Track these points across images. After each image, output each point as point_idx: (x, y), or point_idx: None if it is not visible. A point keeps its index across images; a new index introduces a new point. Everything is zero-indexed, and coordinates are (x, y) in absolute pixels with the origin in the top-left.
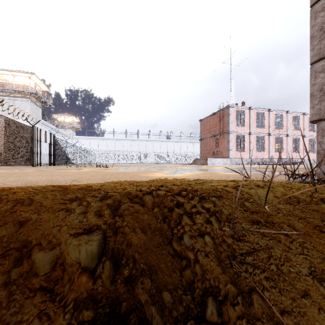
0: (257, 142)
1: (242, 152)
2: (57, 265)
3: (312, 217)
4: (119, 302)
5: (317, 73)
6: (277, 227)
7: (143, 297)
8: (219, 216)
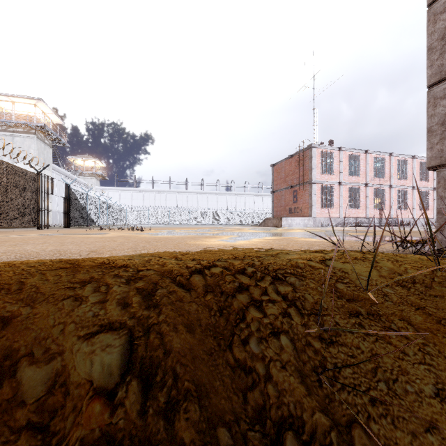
0: (349, 195)
1: (330, 209)
2: (56, 387)
3: (435, 306)
4: (150, 445)
5: (437, 99)
6: (385, 321)
7: (188, 437)
8: (301, 306)
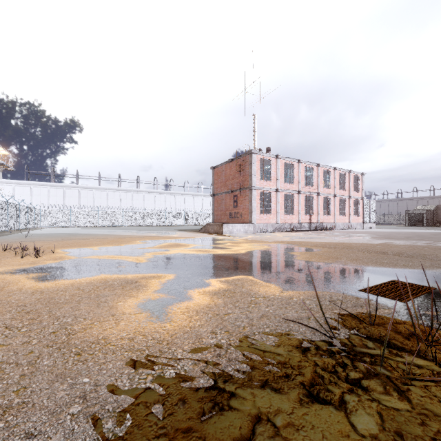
0: (284, 201)
1: (268, 214)
2: None
3: None
4: None
5: None
6: None
7: None
8: None
